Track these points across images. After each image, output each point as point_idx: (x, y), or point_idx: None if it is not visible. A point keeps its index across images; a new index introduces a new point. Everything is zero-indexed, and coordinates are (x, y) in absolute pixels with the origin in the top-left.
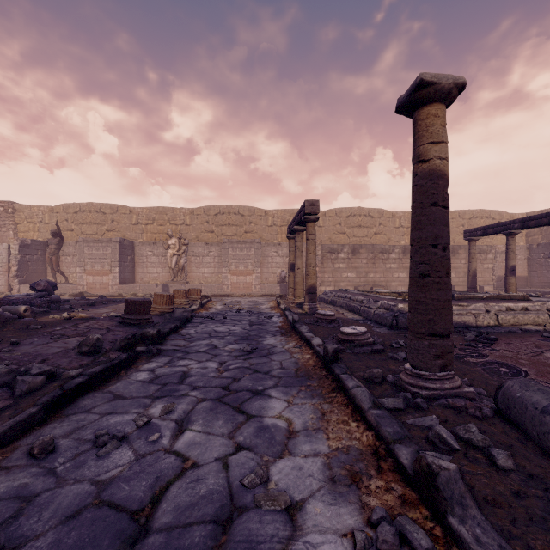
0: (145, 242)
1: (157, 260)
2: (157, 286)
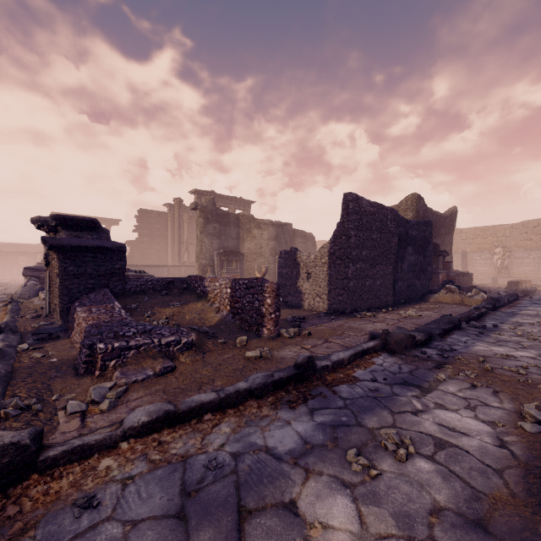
0: (474, 251)
1: (483, 262)
2: (487, 279)
